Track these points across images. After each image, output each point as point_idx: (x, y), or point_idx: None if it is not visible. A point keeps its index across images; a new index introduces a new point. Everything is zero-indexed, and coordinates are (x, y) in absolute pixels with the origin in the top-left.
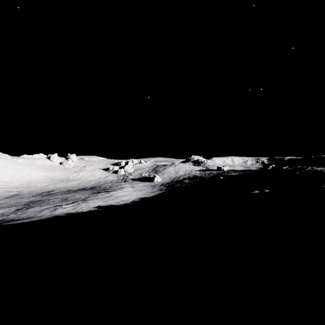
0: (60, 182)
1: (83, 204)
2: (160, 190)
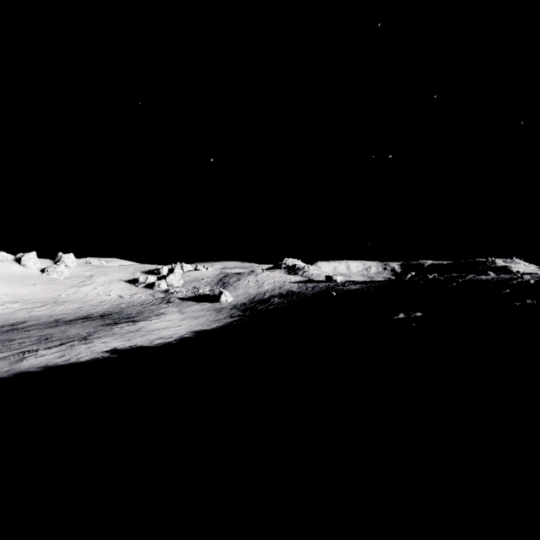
0: (40, 306)
1: (82, 346)
2: (231, 316)
